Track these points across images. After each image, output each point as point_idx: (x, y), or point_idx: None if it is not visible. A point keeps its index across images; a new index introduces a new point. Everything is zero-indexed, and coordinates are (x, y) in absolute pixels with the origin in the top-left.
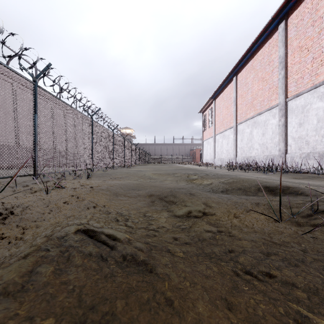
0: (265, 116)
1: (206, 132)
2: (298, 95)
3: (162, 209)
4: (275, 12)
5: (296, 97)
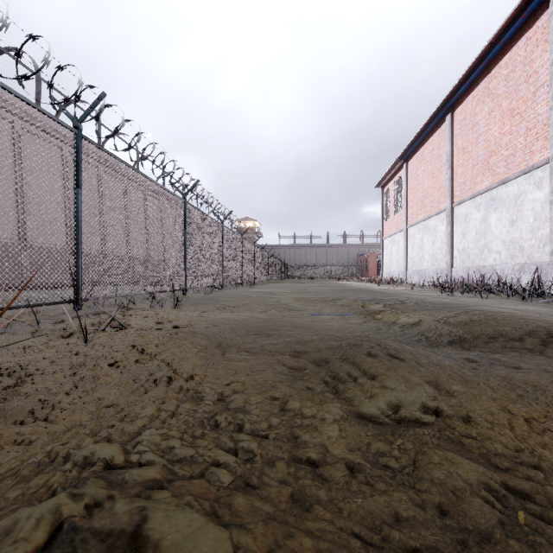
0: (517, 186)
1: (389, 222)
2: None
3: (325, 393)
4: None
5: None
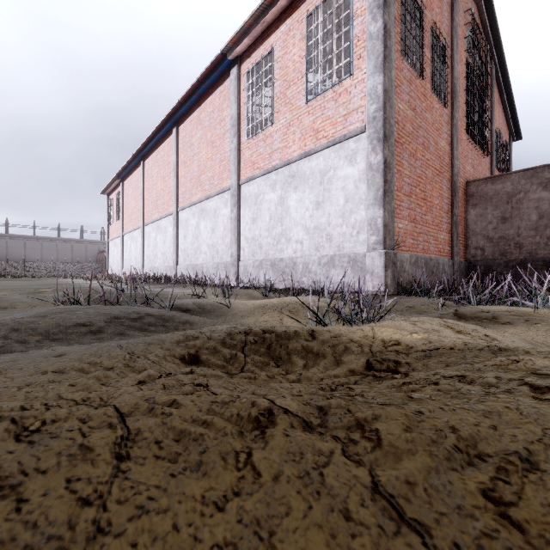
0: (166, 222)
1: (113, 227)
2: (184, 208)
3: None
4: (166, 116)
5: (183, 210)
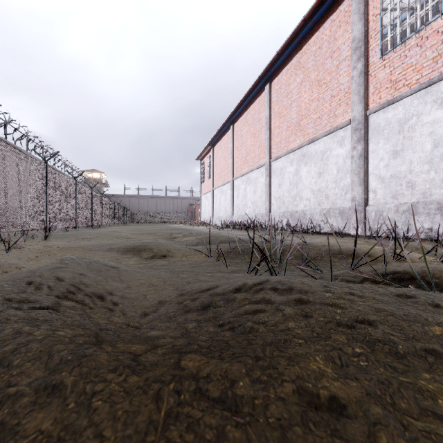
0: (256, 174)
1: (204, 184)
2: (278, 158)
3: (133, 256)
4: (261, 73)
5: (277, 159)
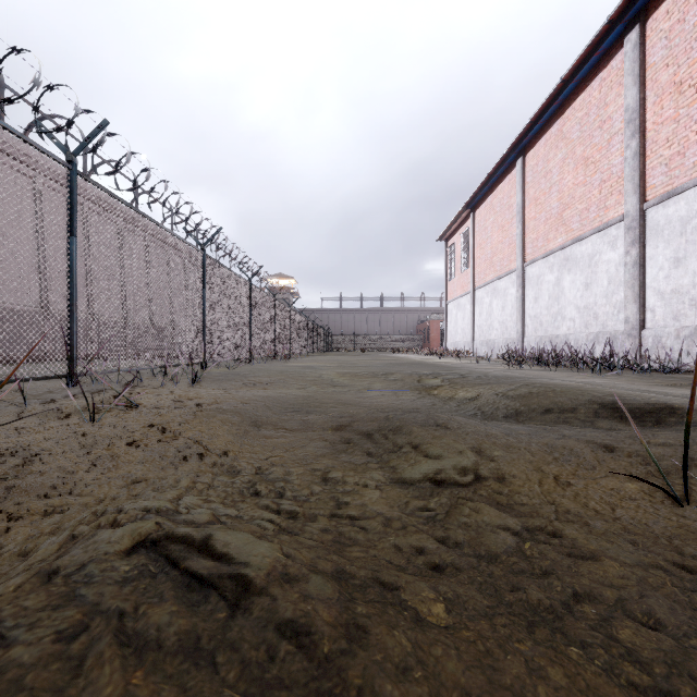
0: (592, 245)
1: (454, 283)
2: (673, 194)
3: (369, 463)
4: (617, 6)
5: (668, 199)
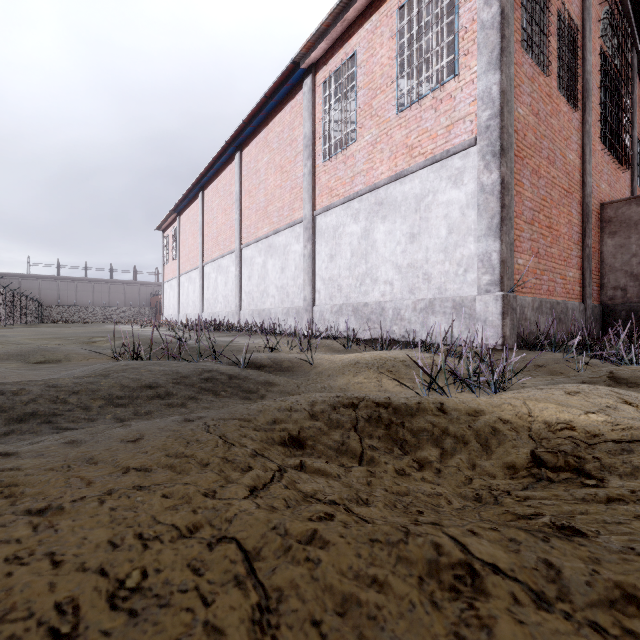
0: (227, 261)
1: (168, 267)
2: (248, 245)
3: (18, 362)
4: (228, 139)
5: (247, 246)
